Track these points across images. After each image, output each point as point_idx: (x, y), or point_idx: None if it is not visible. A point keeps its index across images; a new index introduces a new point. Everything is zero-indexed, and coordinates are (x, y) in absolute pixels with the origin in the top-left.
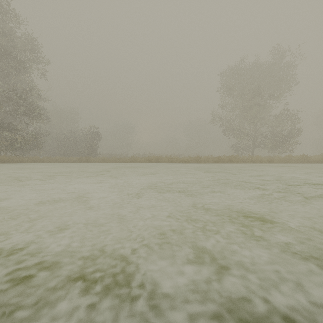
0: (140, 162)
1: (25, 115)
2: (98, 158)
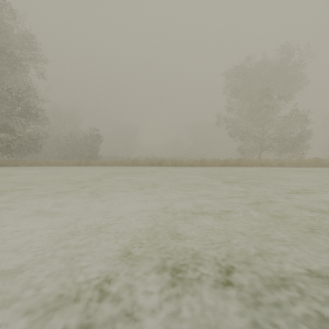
0: (142, 165)
1: (21, 116)
2: (98, 161)
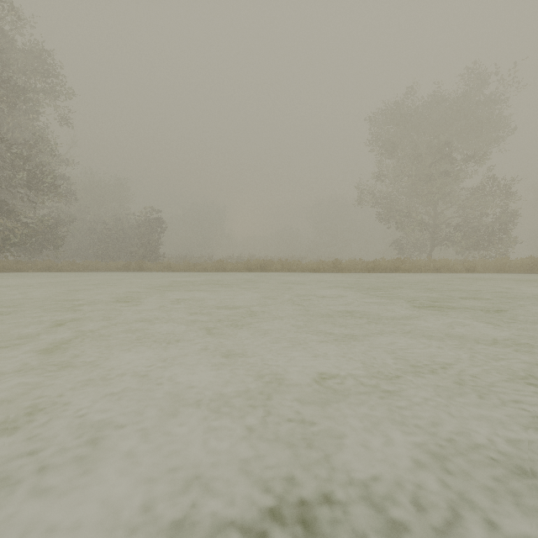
0: (232, 270)
1: (28, 187)
2: (159, 263)
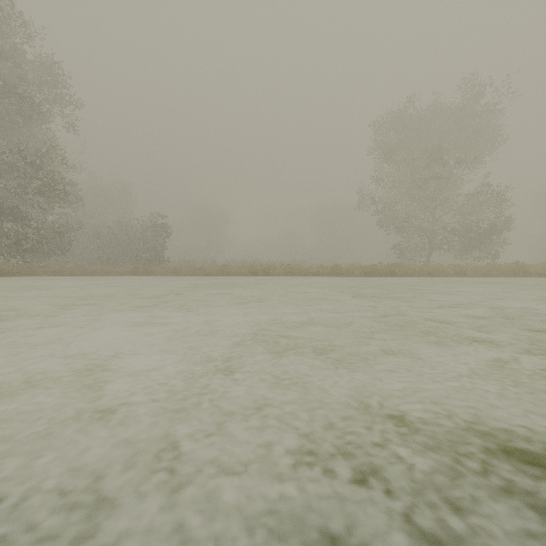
0: (236, 274)
1: (40, 195)
2: (166, 267)
